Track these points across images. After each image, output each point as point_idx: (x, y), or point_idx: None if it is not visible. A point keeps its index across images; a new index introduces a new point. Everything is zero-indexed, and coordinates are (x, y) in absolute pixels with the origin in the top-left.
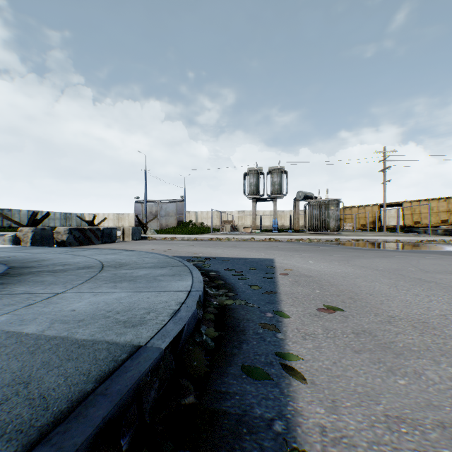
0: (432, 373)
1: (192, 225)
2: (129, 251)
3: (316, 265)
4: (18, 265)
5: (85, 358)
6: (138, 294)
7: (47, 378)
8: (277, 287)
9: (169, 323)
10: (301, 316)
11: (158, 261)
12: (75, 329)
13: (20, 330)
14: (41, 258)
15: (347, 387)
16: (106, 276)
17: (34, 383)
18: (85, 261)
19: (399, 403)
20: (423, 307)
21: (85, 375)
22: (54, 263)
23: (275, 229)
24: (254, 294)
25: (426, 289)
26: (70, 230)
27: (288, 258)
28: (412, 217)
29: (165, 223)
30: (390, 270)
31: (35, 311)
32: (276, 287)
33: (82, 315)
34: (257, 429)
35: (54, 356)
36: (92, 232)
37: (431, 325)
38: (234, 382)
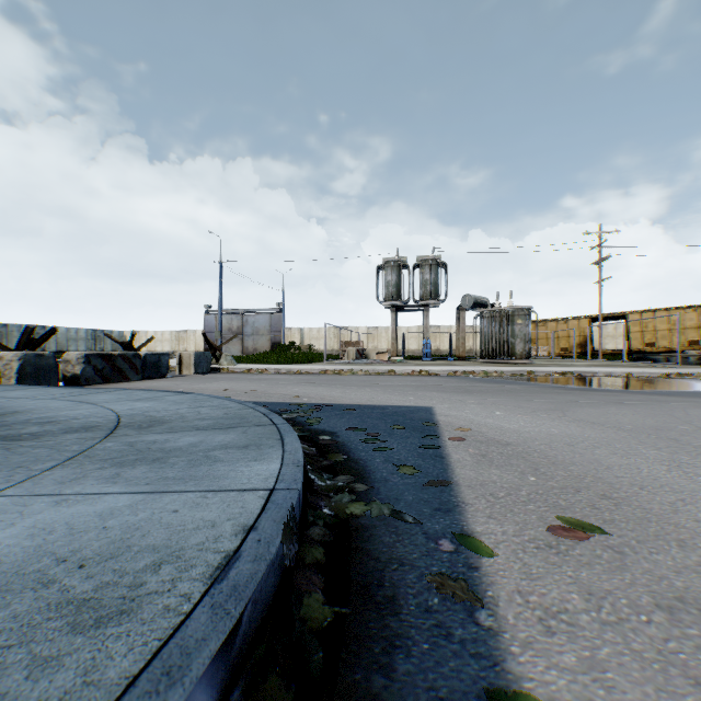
0: None
1: (295, 349)
2: (180, 393)
3: (509, 421)
4: None
5: None
6: (157, 501)
7: None
8: (449, 470)
9: (199, 607)
10: (519, 550)
11: (225, 415)
12: None
13: None
14: (13, 409)
15: None
16: (111, 449)
17: None
18: (89, 415)
19: None
20: None
21: None
22: (31, 418)
23: (426, 355)
24: (407, 486)
25: None
26: (88, 357)
27: (457, 407)
28: (643, 337)
29: (253, 346)
30: (647, 429)
31: None
32: (448, 468)
33: None
34: None
35: None
36: (125, 361)
37: None
38: None
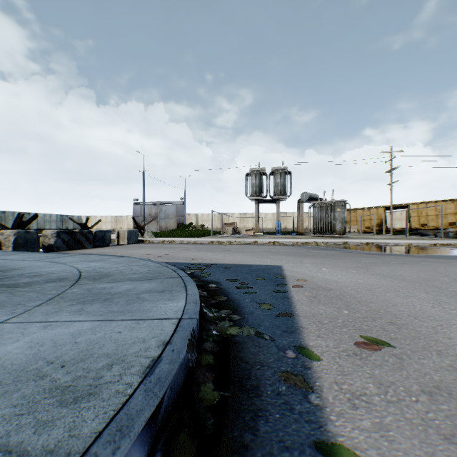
0: None
1: (192, 228)
2: (119, 257)
3: (331, 274)
4: None
5: None
6: (107, 325)
7: None
8: (292, 306)
9: (137, 391)
10: (336, 357)
11: (148, 271)
12: None
13: None
14: (12, 267)
15: None
16: (76, 293)
17: None
18: (61, 271)
19: None
20: None
21: None
22: (24, 273)
23: (278, 231)
24: (265, 316)
25: None
26: (59, 233)
27: (298, 265)
28: (419, 220)
29: (165, 226)
30: (420, 280)
31: None
32: (291, 305)
33: (5, 371)
34: None
35: None
36: (83, 235)
37: None
38: None
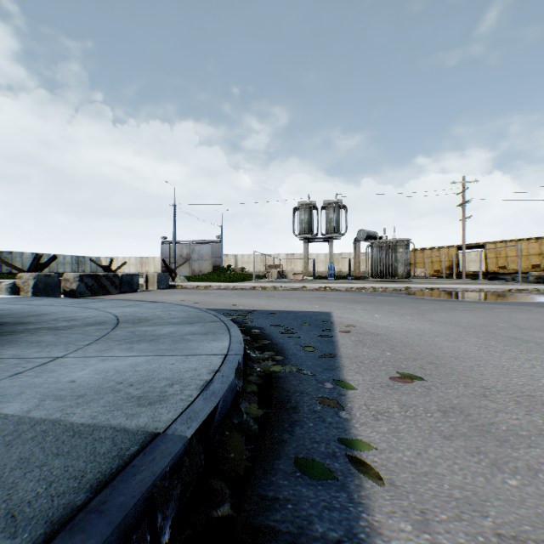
0: None
1: (231, 271)
2: (153, 302)
3: (383, 321)
4: (12, 320)
5: (79, 452)
6: (160, 359)
7: (23, 485)
8: (336, 349)
9: (197, 399)
10: (370, 388)
11: (188, 315)
12: (71, 408)
13: None
14: (42, 312)
15: (440, 490)
16: (120, 335)
17: (2, 492)
18: (96, 315)
19: (514, 515)
20: (525, 375)
21: (77, 479)
22: (58, 317)
23: (331, 275)
24: (308, 357)
25: (525, 351)
26: (82, 277)
27: (349, 312)
28: (497, 262)
29: (198, 268)
30: (477, 326)
31: (23, 382)
32: (336, 348)
33: (84, 388)
34: None
35: (37, 449)
36: (108, 279)
37: (539, 399)
38: (285, 483)
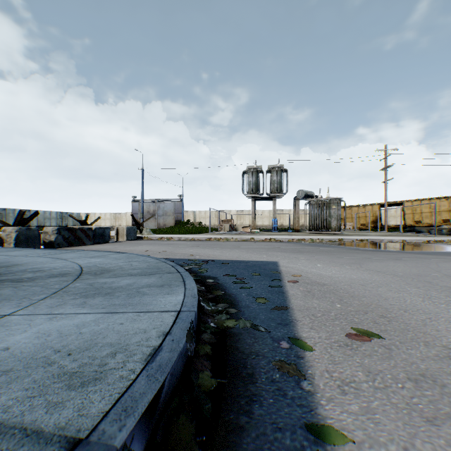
0: None
1: (190, 225)
2: (118, 253)
3: (326, 270)
4: None
5: None
6: (110, 318)
7: None
8: (287, 300)
9: (140, 376)
10: (328, 347)
11: (147, 266)
12: None
13: None
14: (15, 263)
15: None
16: (79, 287)
17: None
18: (63, 266)
19: None
20: None
21: None
22: (27, 268)
23: (274, 228)
24: (261, 310)
25: None
26: (59, 230)
27: (293, 261)
28: (413, 217)
29: (163, 223)
30: (412, 275)
31: None
32: (286, 299)
33: (15, 359)
34: None
35: None
36: (83, 232)
37: None
38: None
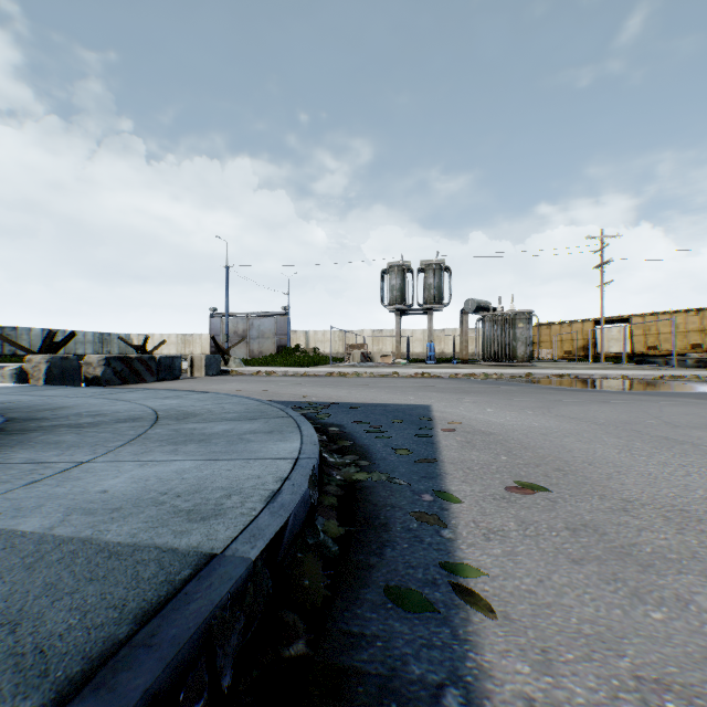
0: (706, 599)
1: (300, 352)
2: (200, 392)
3: (498, 416)
4: (22, 415)
5: (118, 577)
6: (213, 464)
7: (51, 615)
8: (437, 452)
9: (262, 513)
10: (480, 500)
11: (246, 409)
12: (105, 524)
13: (13, 527)
14: (59, 405)
15: (566, 625)
16: (161, 434)
17: (27, 623)
18: (129, 409)
19: (657, 655)
20: (677, 485)
21: (117, 608)
22: (80, 412)
23: (430, 358)
24: (401, 462)
25: (678, 455)
26: (108, 360)
27: (453, 405)
28: (646, 340)
29: (258, 349)
30: (618, 423)
31: (42, 492)
32: (436, 451)
33: (119, 500)
34: (415, 704)
35: (65, 573)
36: (142, 363)
37: (695, 515)
38: (374, 616)
